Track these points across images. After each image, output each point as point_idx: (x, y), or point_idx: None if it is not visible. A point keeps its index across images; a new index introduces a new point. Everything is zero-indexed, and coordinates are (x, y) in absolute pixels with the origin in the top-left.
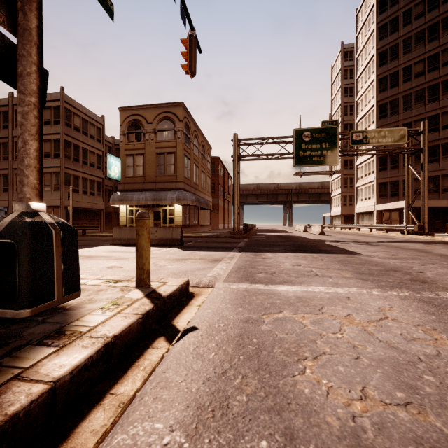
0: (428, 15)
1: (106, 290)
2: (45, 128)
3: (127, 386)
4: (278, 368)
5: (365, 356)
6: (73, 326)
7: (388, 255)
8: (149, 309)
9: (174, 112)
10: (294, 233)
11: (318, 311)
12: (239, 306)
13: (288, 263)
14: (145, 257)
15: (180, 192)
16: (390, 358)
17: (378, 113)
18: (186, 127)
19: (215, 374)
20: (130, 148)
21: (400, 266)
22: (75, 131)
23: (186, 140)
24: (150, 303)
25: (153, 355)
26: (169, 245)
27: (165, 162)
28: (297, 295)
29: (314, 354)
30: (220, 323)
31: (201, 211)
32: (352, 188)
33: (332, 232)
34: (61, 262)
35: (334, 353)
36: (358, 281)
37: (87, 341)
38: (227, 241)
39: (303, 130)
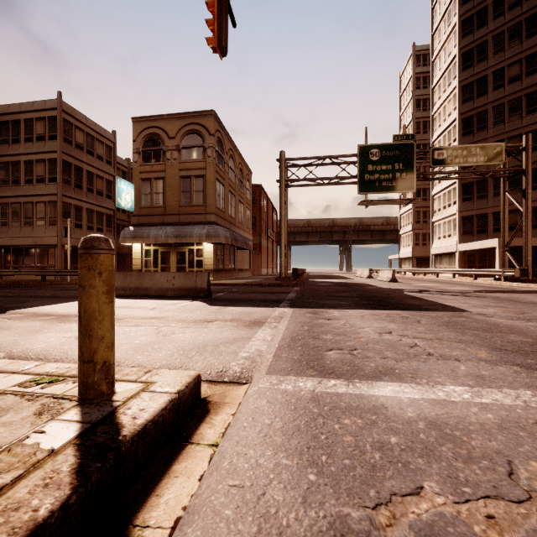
0: (526, 3)
1: (4, 410)
2: (37, 145)
3: None
4: None
5: None
6: None
7: (511, 314)
8: (48, 511)
9: (203, 123)
10: (356, 280)
11: (513, 487)
12: (307, 463)
13: (370, 328)
14: (97, 335)
15: (210, 227)
16: None
17: (461, 129)
18: (219, 144)
19: None
20: (146, 170)
21: None
22: (77, 149)
23: (219, 160)
24: (69, 475)
25: None
26: (191, 297)
27: (191, 188)
28: (423, 413)
29: None
30: None
31: (238, 252)
32: (426, 224)
33: (403, 278)
34: None
35: None
36: (515, 371)
37: None
38: (272, 291)
39: (370, 147)
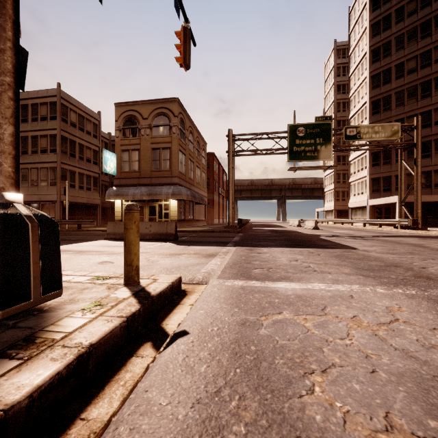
0: (421, 12)
1: (91, 288)
2: (41, 124)
3: (101, 407)
4: (282, 385)
5: (382, 369)
6: (46, 332)
7: (385, 250)
8: (135, 310)
9: (169, 108)
10: (288, 228)
11: (320, 312)
12: (235, 306)
13: (284, 258)
14: (133, 252)
15: (175, 187)
16: (411, 371)
17: (371, 109)
18: (181, 123)
19: (206, 394)
20: (126, 143)
21: (399, 261)
22: (71, 126)
23: (181, 135)
24: (136, 303)
25: (137, 366)
26: (163, 239)
27: (160, 157)
28: (296, 293)
29: (322, 366)
30: (214, 327)
31: (196, 206)
32: (345, 184)
33: (325, 226)
34: (39, 258)
35: (346, 365)
36: (359, 278)
37: (58, 351)
38: (222, 236)
39: (297, 126)
